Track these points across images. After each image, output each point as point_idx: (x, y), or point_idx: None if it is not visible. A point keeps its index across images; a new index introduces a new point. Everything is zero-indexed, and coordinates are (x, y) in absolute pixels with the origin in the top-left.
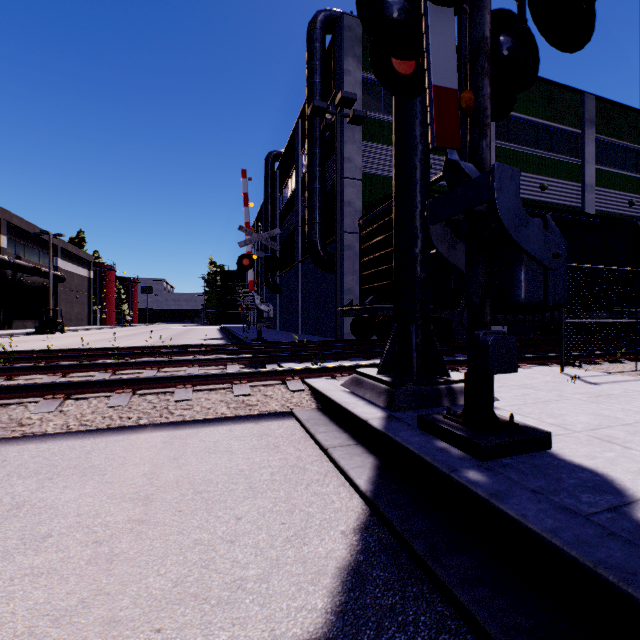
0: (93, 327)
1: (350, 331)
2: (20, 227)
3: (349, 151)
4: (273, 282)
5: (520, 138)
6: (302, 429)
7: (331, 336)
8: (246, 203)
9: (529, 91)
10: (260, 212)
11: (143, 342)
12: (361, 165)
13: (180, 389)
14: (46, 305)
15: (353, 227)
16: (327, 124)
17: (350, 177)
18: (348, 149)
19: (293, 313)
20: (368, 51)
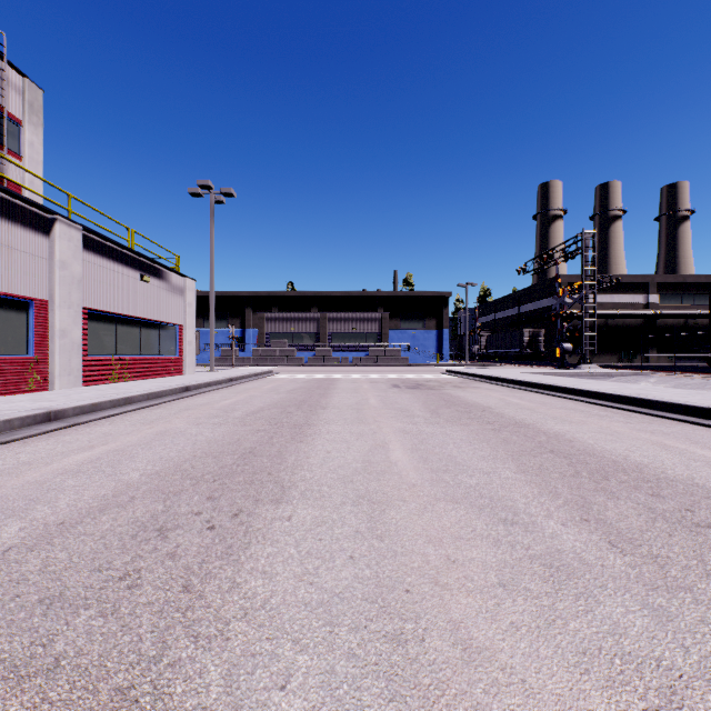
0: None
1: None
2: None
3: None
4: None
5: None
6: None
7: None
8: None
9: None
10: None
11: None
12: None
13: None
14: None
15: None
16: None
17: None
18: None
19: None
20: None
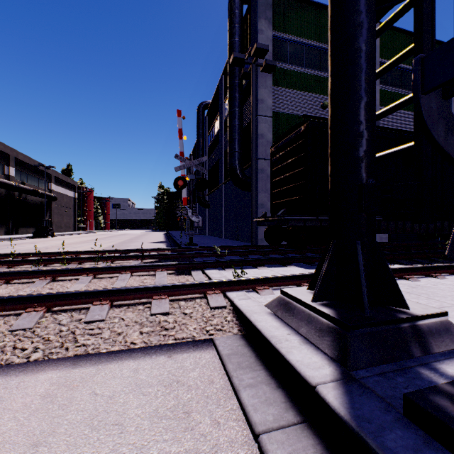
0: (76, 232)
1: (263, 237)
2: (24, 161)
3: (262, 94)
4: (203, 199)
5: (399, 83)
6: (222, 370)
7: (247, 241)
8: (181, 136)
9: (406, 45)
10: (194, 148)
11: (105, 245)
12: (271, 105)
13: (95, 306)
14: (43, 217)
15: (265, 154)
16: (244, 73)
17: (263, 115)
18: (261, 92)
19: (218, 222)
20: (277, 15)
